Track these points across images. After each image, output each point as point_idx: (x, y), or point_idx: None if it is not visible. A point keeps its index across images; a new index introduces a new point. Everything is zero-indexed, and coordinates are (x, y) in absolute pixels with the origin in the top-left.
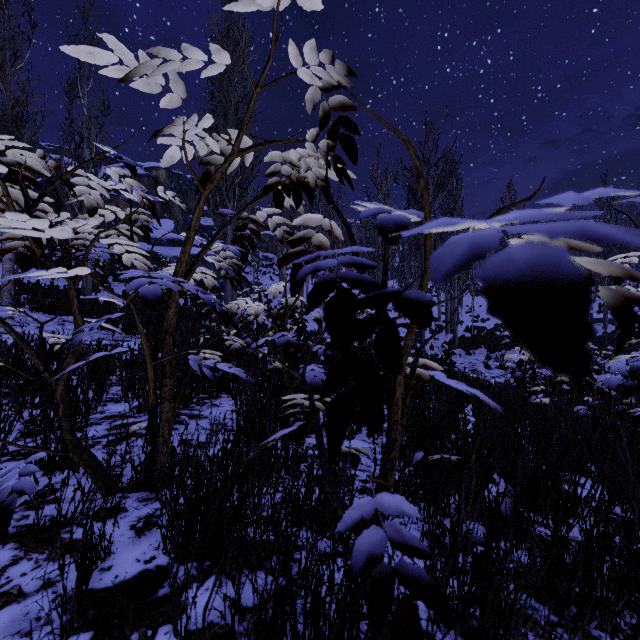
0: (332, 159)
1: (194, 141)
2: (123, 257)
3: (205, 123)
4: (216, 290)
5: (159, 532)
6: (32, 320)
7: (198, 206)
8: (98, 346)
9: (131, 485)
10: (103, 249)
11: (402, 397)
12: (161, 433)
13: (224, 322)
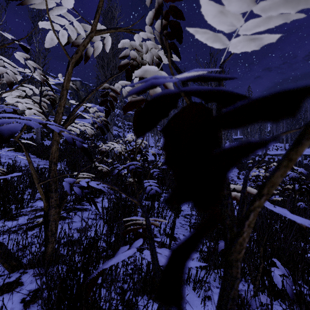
0: (164, 37)
1: (66, 26)
2: (26, 112)
3: (68, 3)
4: (104, 140)
5: (40, 305)
6: (7, 155)
7: (67, 71)
8: (37, 168)
9: (30, 263)
10: (12, 107)
11: (248, 237)
12: (50, 229)
13: (105, 156)
